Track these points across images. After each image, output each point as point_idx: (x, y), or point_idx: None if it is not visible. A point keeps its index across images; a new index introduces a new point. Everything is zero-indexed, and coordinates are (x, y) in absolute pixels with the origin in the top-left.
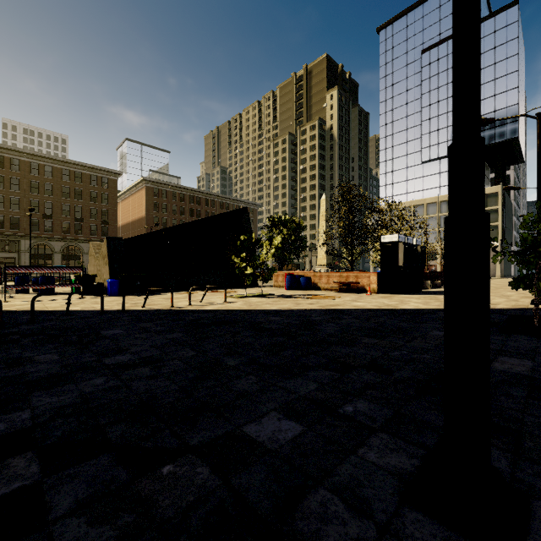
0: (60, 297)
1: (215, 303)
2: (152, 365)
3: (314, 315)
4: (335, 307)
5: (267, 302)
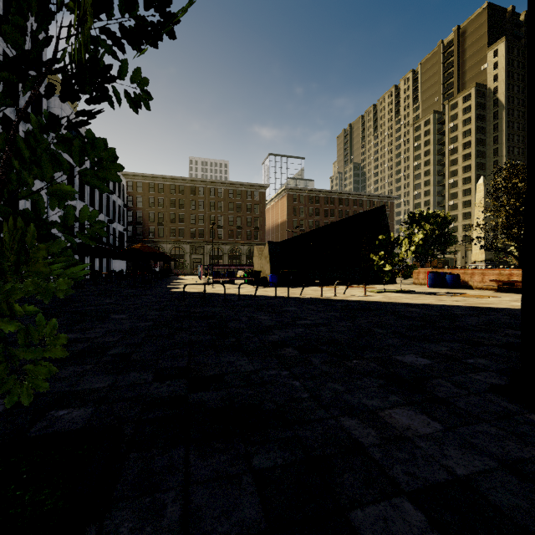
0: (240, 287)
1: (356, 296)
2: (326, 327)
3: (457, 310)
4: (485, 305)
5: (406, 297)
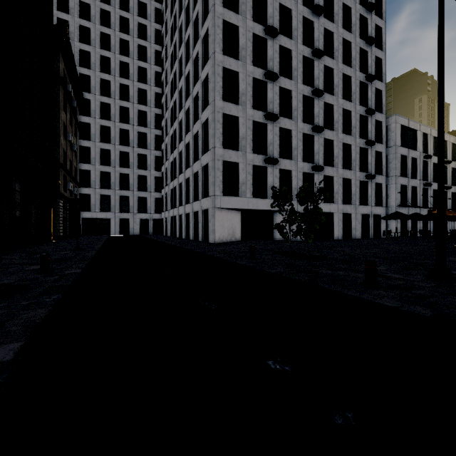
0: None
1: None
2: None
3: None
4: None
5: None
